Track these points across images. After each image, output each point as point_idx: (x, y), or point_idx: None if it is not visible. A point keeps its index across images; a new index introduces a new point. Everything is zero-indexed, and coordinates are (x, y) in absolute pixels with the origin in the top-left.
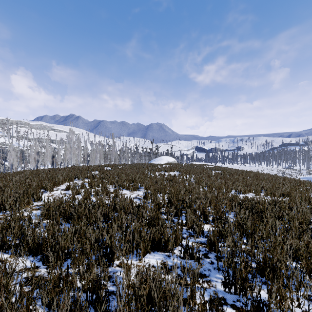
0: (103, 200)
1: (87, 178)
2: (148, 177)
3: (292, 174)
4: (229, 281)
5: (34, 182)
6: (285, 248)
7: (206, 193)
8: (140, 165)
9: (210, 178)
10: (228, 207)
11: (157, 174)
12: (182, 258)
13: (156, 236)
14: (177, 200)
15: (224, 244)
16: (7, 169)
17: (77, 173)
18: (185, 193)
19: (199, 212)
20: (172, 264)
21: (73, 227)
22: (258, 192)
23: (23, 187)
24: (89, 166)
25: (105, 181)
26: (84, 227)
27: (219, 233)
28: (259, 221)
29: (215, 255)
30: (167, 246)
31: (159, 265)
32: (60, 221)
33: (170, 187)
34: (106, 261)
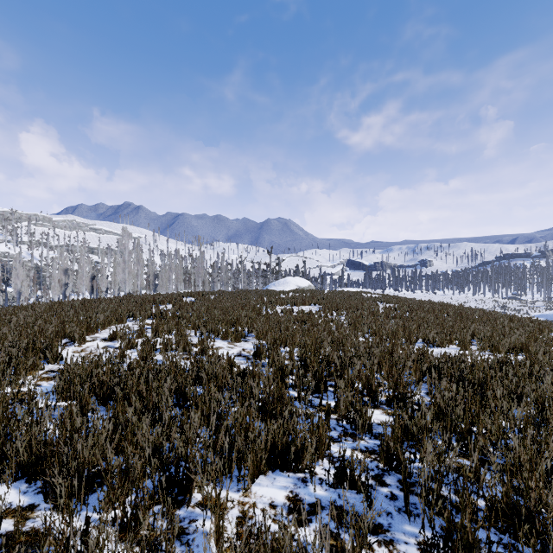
0: (176, 360)
1: (151, 318)
2: (262, 315)
3: (520, 309)
4: (438, 549)
5: (51, 325)
6: (544, 467)
7: (371, 346)
8: (248, 293)
9: (376, 318)
10: (414, 374)
11: (279, 309)
12: (332, 485)
13: (278, 439)
14: (318, 360)
15: (416, 455)
16: (11, 300)
17: (132, 308)
18: (332, 347)
19: (360, 384)
20: (311, 500)
21: (112, 419)
22: (467, 344)
23: (28, 336)
24: (156, 296)
25: (183, 323)
26: (135, 419)
27: (404, 430)
28: (478, 404)
29: (398, 478)
30: (301, 460)
31: (285, 502)
32: (90, 403)
33: (304, 334)
34: (176, 493)
